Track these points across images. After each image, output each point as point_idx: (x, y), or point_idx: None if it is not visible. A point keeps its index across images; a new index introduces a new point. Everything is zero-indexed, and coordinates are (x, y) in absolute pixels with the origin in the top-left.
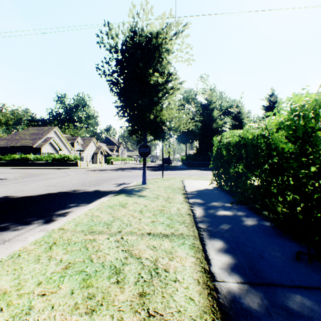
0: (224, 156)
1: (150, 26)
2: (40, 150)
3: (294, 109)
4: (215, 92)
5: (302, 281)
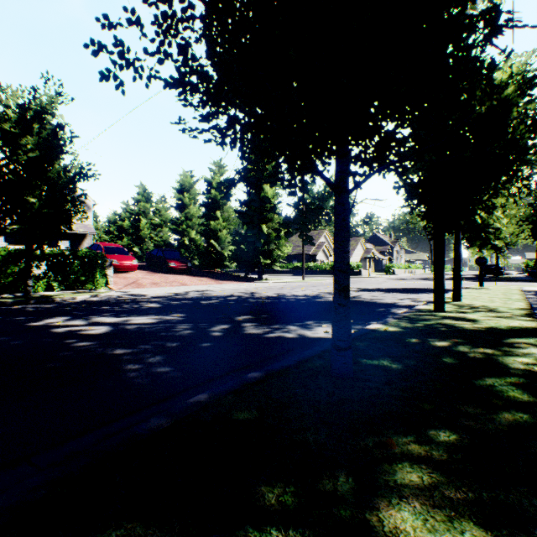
0: None
1: None
2: (314, 258)
3: None
4: None
5: None
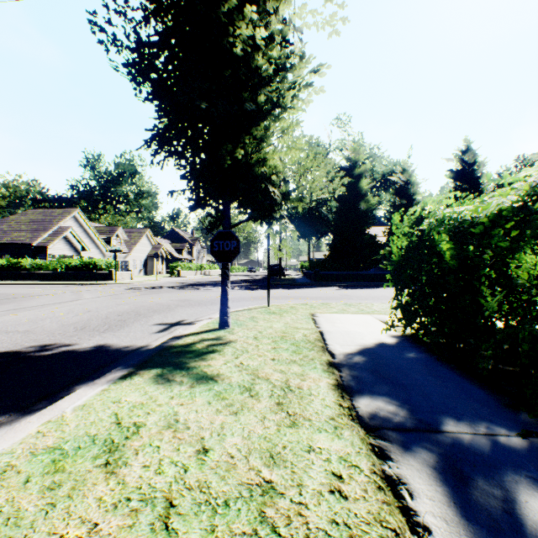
0: (451, 258)
1: None
2: (45, 251)
3: None
4: (363, 146)
5: None
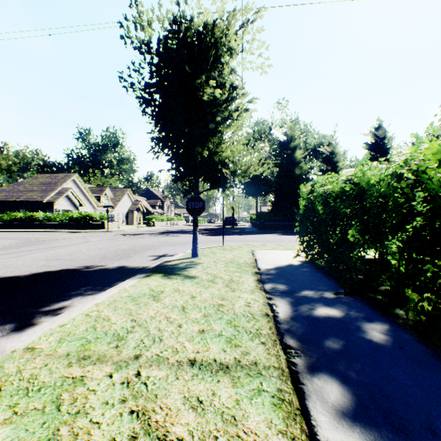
0: (321, 213)
1: (204, 14)
2: (52, 206)
3: None
4: (298, 124)
5: None
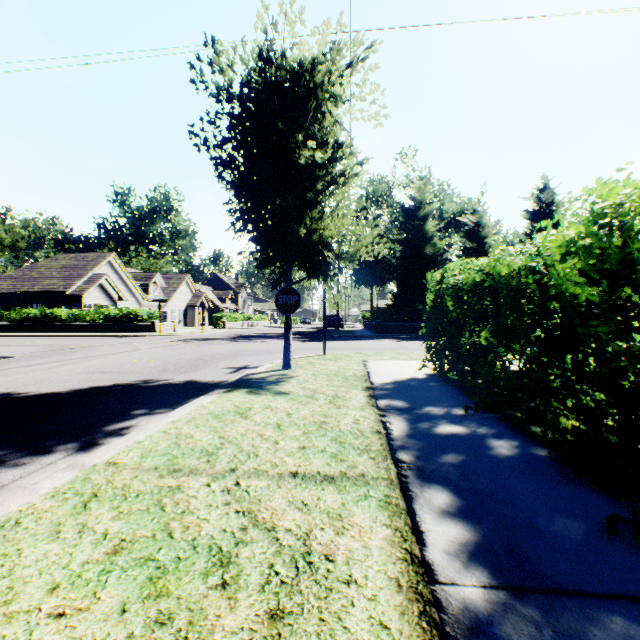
0: (451, 311)
1: (299, 48)
2: (80, 300)
3: (599, 213)
4: (430, 183)
5: (623, 583)
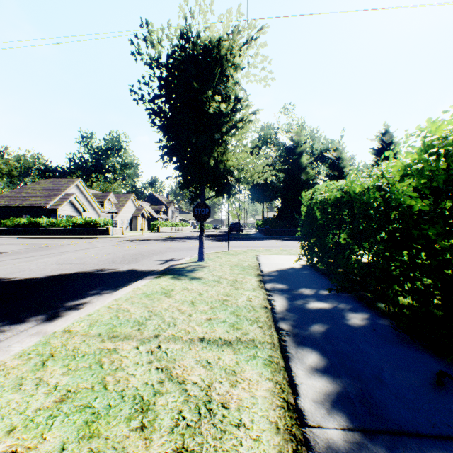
0: (318, 219)
1: (210, 30)
2: (56, 212)
3: (429, 144)
4: (304, 129)
5: (450, 427)
